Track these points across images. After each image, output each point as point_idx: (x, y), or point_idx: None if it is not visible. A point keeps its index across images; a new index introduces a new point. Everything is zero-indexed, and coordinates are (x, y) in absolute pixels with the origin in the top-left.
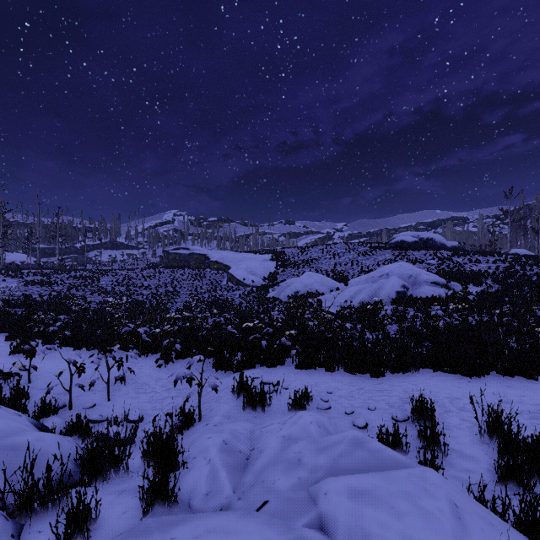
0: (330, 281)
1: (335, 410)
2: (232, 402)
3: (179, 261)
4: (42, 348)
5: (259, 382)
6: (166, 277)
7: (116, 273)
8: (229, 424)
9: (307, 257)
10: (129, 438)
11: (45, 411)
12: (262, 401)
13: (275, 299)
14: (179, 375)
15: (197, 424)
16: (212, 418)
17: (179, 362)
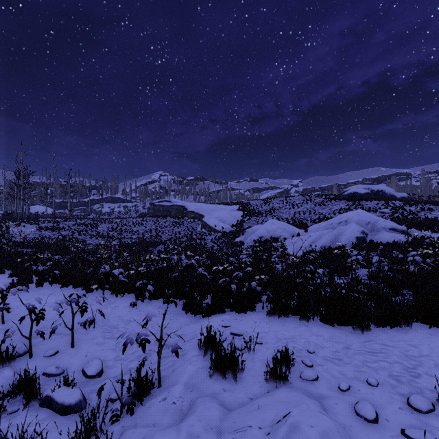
0: (291, 227)
1: (324, 382)
2: (198, 361)
3: (162, 211)
4: (13, 290)
5: (229, 333)
6: (152, 224)
7: (112, 221)
8: (187, 424)
9: (269, 207)
10: (77, 403)
11: (0, 360)
12: (233, 367)
13: (242, 243)
14: (129, 337)
15: (155, 393)
16: (171, 388)
17: (151, 303)
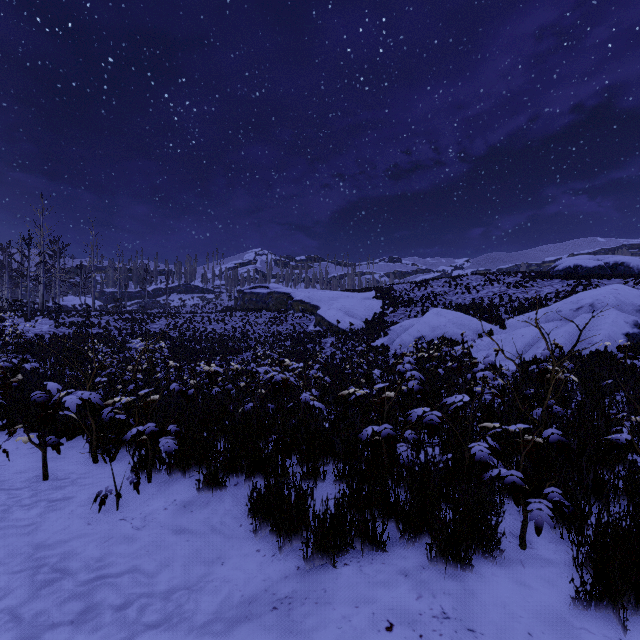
0: (474, 321)
1: None
2: None
3: (256, 302)
4: None
5: None
6: (238, 320)
7: (177, 316)
8: None
9: (427, 293)
10: None
11: None
12: None
13: (386, 348)
14: None
15: None
16: None
17: (169, 487)
